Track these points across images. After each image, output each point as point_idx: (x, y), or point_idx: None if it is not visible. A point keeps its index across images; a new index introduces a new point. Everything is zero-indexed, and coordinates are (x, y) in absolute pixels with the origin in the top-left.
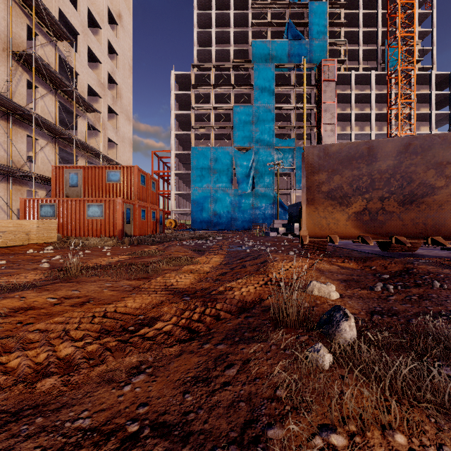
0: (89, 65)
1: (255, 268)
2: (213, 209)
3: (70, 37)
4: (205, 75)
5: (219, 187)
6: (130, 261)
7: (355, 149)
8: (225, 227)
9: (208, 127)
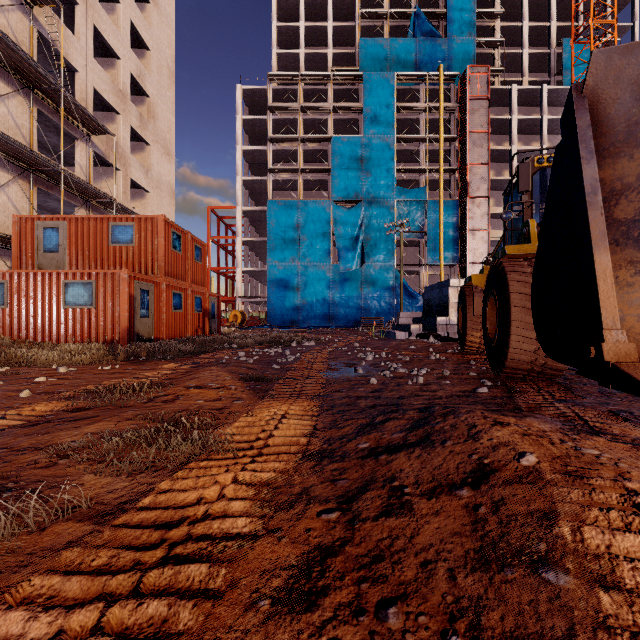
0: (100, 63)
1: (459, 524)
2: (302, 295)
3: None
4: (289, 90)
5: (310, 262)
6: None
7: None
8: (319, 322)
9: (294, 169)
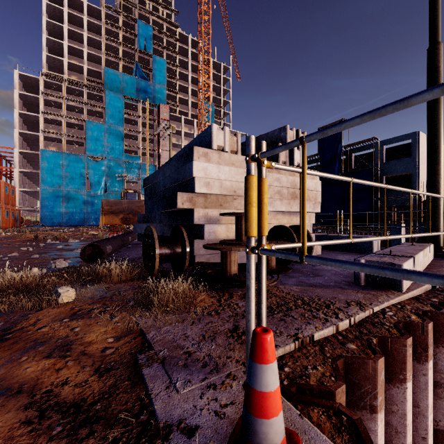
0: None
1: None
2: (66, 207)
3: None
4: (56, 84)
5: (72, 189)
6: None
7: (116, 201)
8: (78, 223)
9: (60, 133)
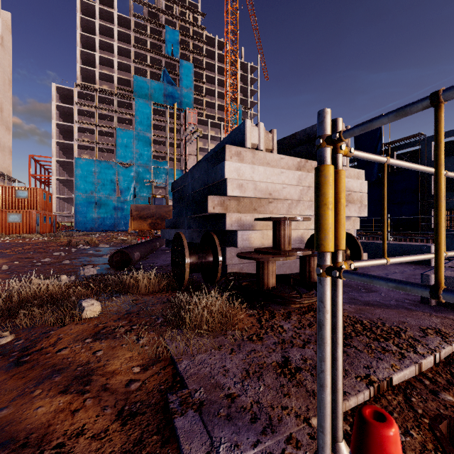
0: None
1: None
2: (98, 213)
3: None
4: (89, 94)
5: (103, 195)
6: None
7: (144, 206)
8: (108, 228)
9: (93, 141)
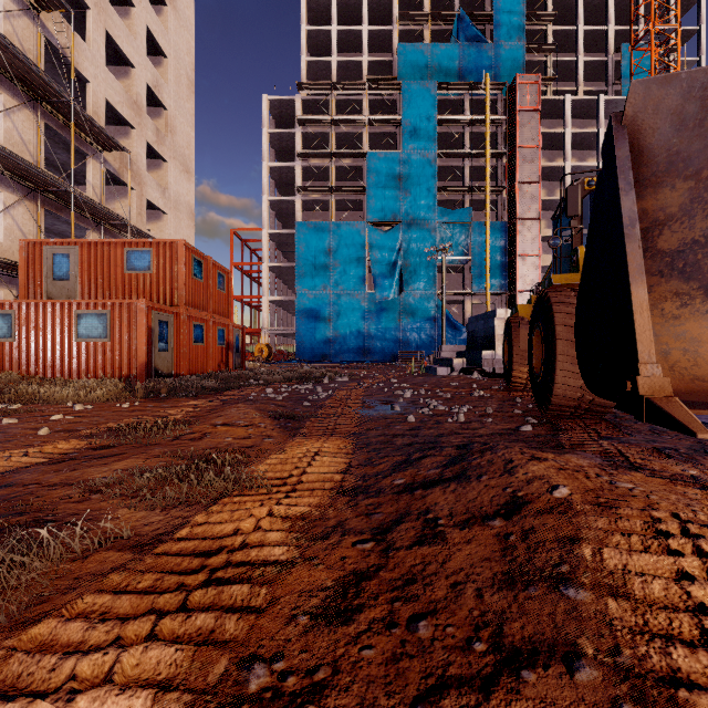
0: (112, 72)
1: (490, 550)
2: (334, 327)
3: (62, 2)
4: (320, 101)
5: (343, 290)
6: (28, 481)
7: None
8: (353, 357)
9: (325, 188)
